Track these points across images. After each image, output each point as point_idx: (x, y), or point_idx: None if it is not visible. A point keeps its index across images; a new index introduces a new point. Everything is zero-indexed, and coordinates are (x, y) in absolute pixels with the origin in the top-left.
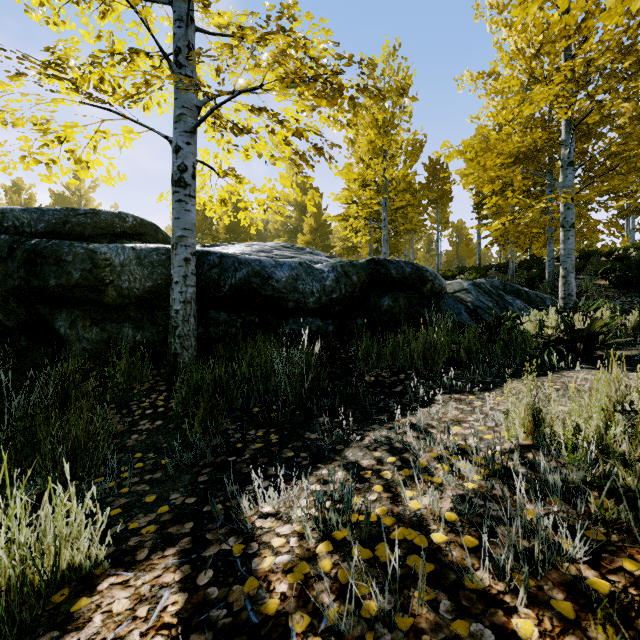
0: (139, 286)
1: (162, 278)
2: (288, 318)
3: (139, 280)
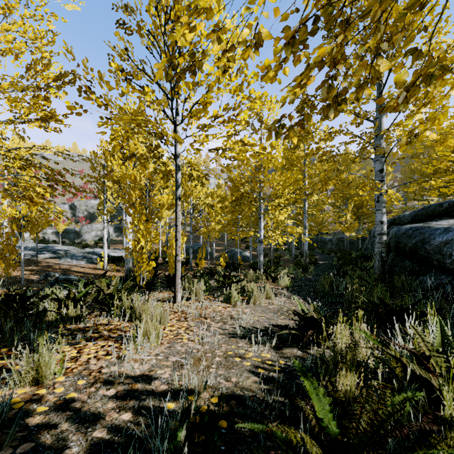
0: (392, 246)
1: (395, 242)
2: (431, 272)
3: (392, 243)
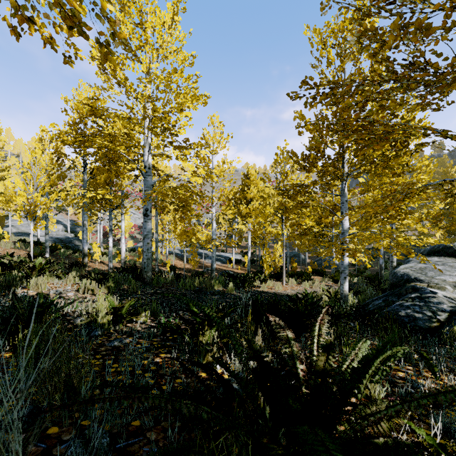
0: None
1: None
2: None
3: None
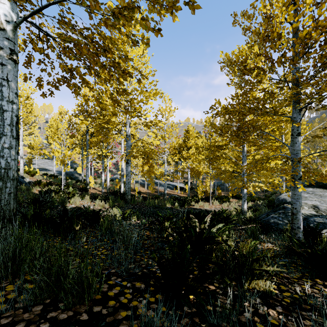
0: None
1: None
2: None
3: None
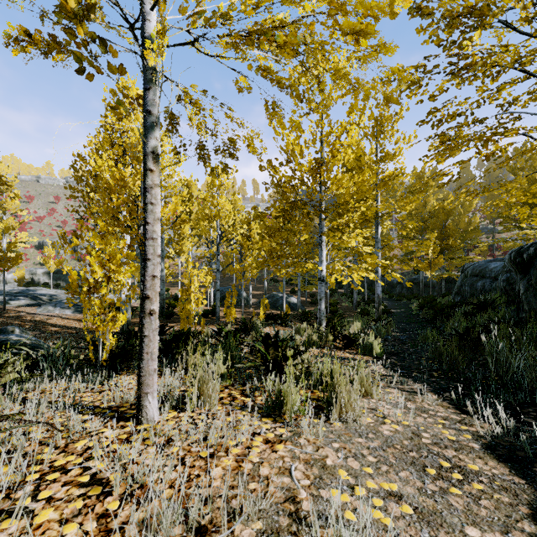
0: None
1: None
2: None
3: None
